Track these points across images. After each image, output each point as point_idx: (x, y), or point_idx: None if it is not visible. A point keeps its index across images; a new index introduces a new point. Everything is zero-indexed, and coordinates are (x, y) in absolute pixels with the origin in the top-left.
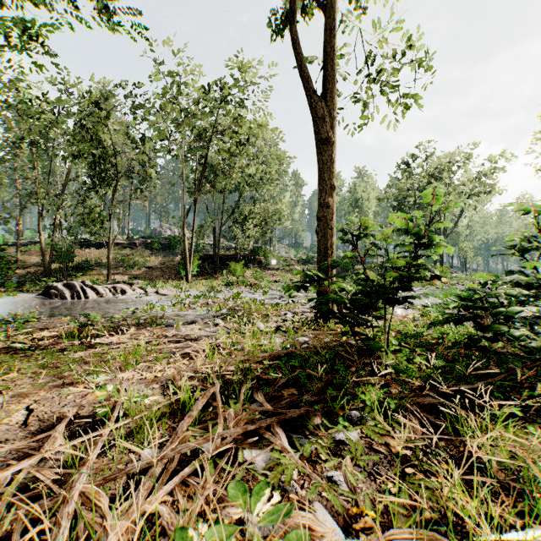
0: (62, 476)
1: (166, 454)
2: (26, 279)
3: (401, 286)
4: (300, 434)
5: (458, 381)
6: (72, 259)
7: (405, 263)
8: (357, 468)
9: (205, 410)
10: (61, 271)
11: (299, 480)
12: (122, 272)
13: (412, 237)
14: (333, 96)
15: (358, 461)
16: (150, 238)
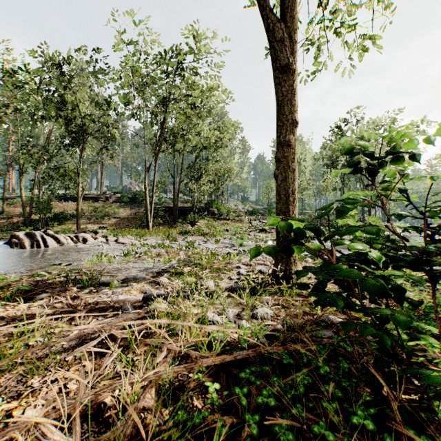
0: None
1: None
2: (9, 228)
3: None
4: None
5: None
6: (49, 211)
7: None
8: None
9: None
10: (40, 221)
11: None
12: (93, 222)
13: None
14: (295, 18)
15: None
16: (120, 193)
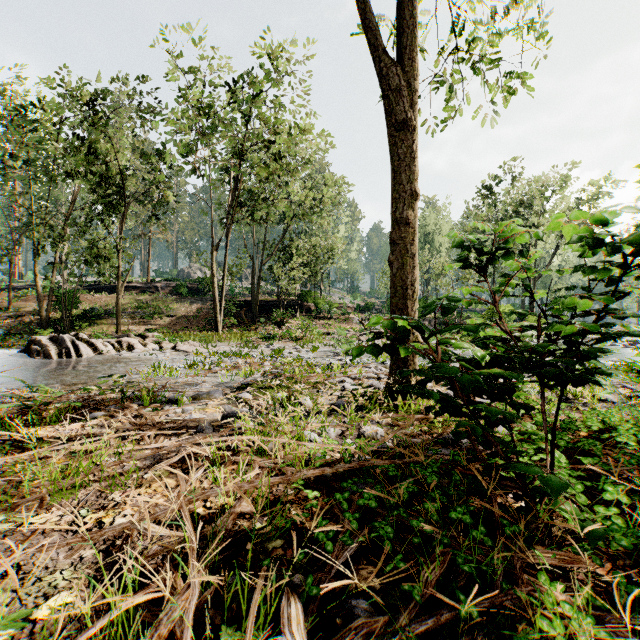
0: None
1: None
2: (18, 330)
3: (593, 352)
4: None
5: None
6: (76, 306)
7: (591, 304)
8: None
9: None
10: (62, 321)
11: None
12: (138, 322)
13: (609, 250)
14: (415, 60)
15: None
16: (175, 281)
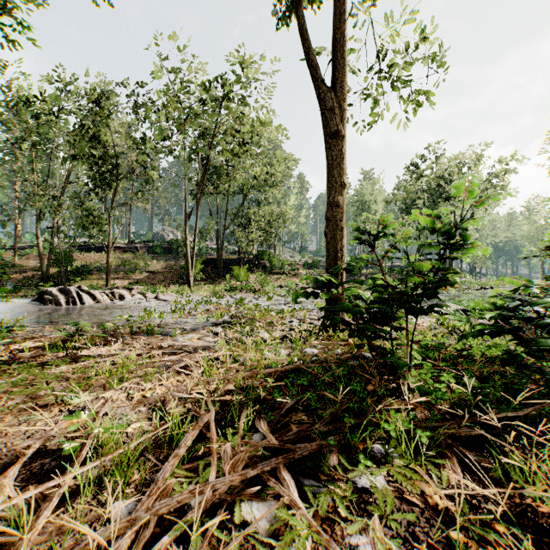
0: (4, 542)
1: (138, 516)
2: (23, 284)
3: (428, 294)
4: (312, 478)
5: (492, 403)
6: (71, 264)
7: (431, 266)
8: (387, 530)
9: (198, 442)
10: (59, 276)
11: (314, 549)
12: (122, 277)
13: (440, 236)
14: (343, 86)
15: (389, 520)
16: (151, 242)
